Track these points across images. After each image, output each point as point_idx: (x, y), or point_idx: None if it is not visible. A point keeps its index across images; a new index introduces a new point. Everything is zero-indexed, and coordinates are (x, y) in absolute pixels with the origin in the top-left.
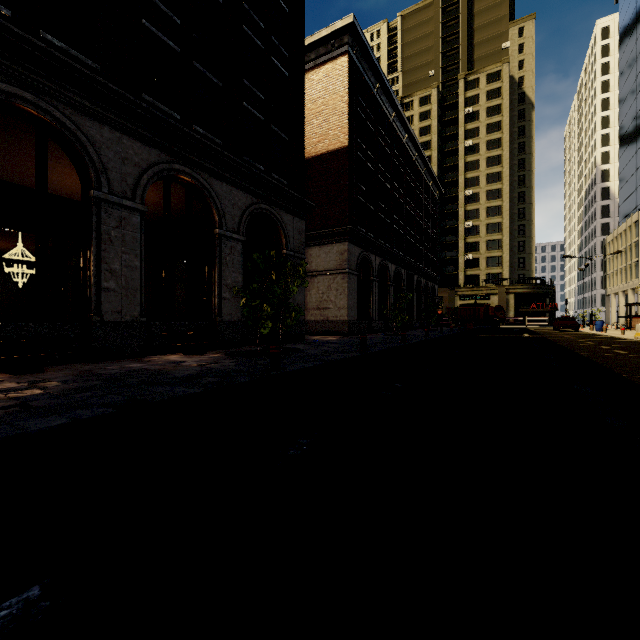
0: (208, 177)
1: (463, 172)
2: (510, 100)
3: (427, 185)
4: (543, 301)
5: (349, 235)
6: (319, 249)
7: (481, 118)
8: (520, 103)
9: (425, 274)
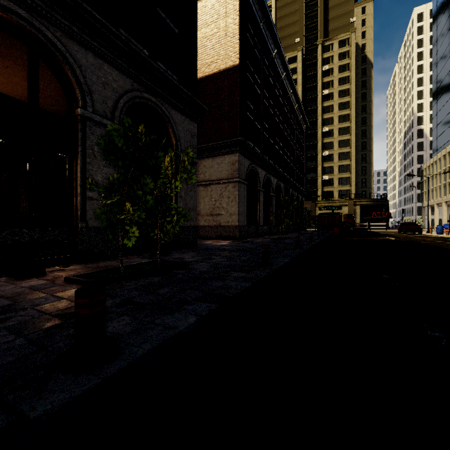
0: (62, 36)
1: (321, 114)
2: (355, 61)
3: (298, 119)
4: (380, 211)
5: (240, 146)
6: (212, 160)
7: (334, 73)
8: (363, 63)
9: (297, 189)
